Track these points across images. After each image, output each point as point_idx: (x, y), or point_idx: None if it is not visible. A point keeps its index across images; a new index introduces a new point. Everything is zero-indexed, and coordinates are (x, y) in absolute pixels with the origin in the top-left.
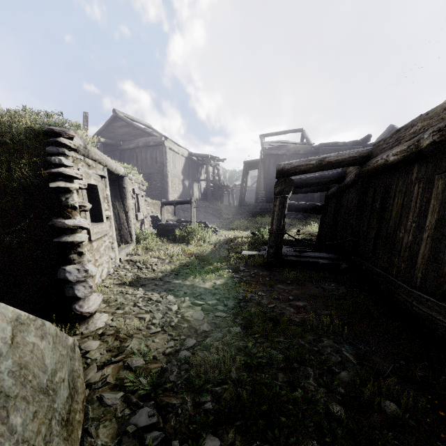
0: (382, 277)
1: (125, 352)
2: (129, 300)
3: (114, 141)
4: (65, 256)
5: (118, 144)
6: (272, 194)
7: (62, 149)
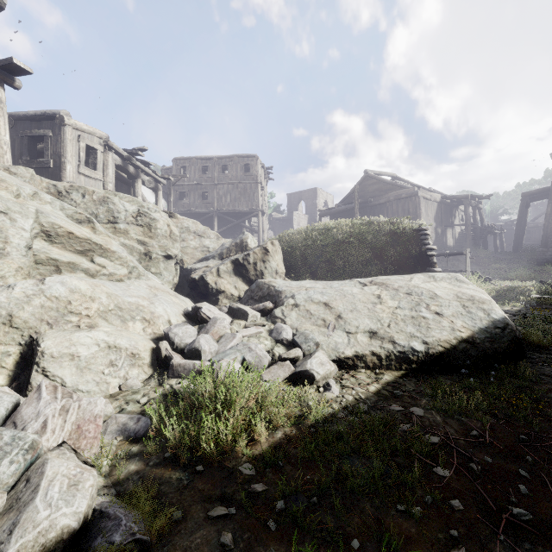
0: None
1: None
2: None
3: (365, 199)
4: None
5: (368, 201)
6: None
7: (427, 237)
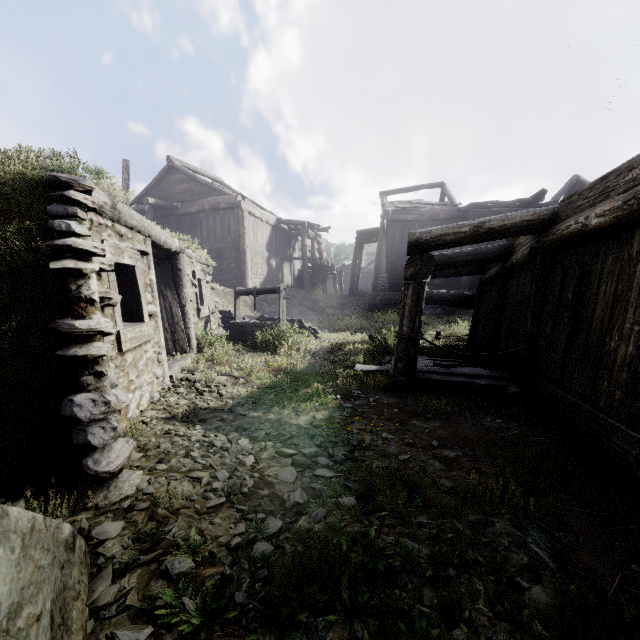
0: (580, 410)
1: (163, 543)
2: (180, 447)
3: (169, 203)
4: (75, 378)
5: (175, 207)
6: (399, 278)
7: (72, 208)
